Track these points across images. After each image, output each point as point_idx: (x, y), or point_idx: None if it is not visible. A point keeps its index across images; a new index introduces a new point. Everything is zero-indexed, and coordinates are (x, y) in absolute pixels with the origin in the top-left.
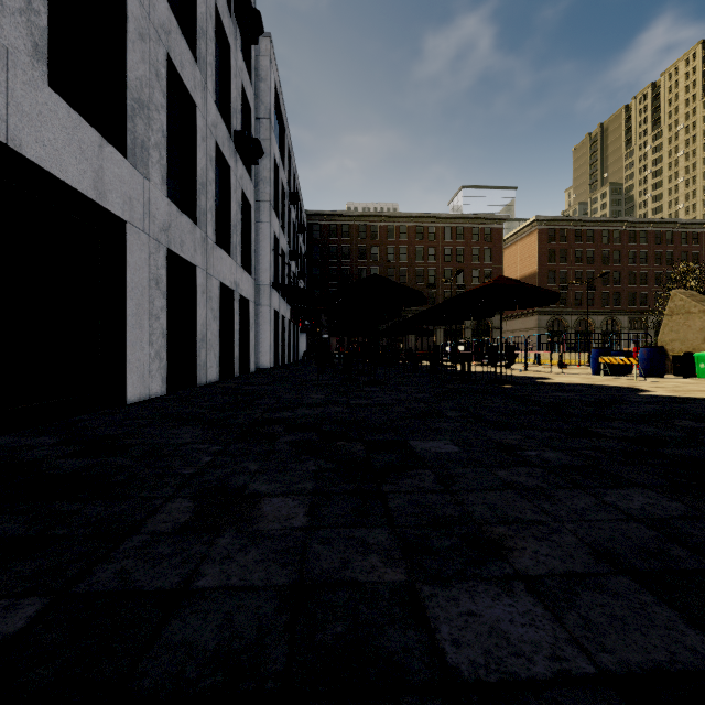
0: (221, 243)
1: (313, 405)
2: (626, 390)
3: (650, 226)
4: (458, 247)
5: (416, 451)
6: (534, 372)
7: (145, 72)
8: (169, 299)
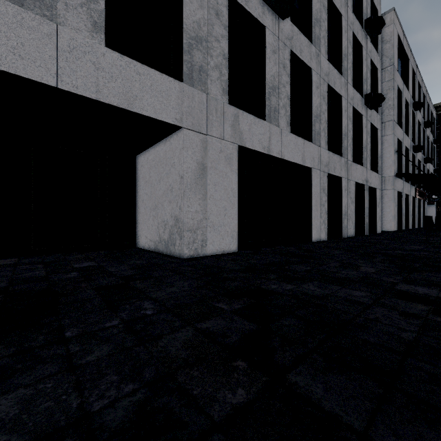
0: (356, 159)
1: (408, 250)
2: None
3: None
4: None
5: None
6: None
7: (319, 101)
8: (328, 195)
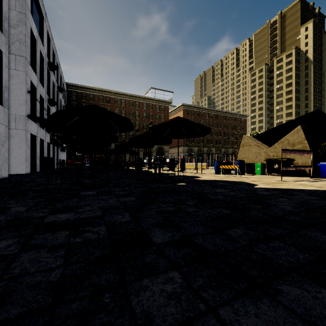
0: None
1: None
2: (245, 184)
3: (222, 113)
4: (150, 113)
5: None
6: (189, 173)
7: None
8: None
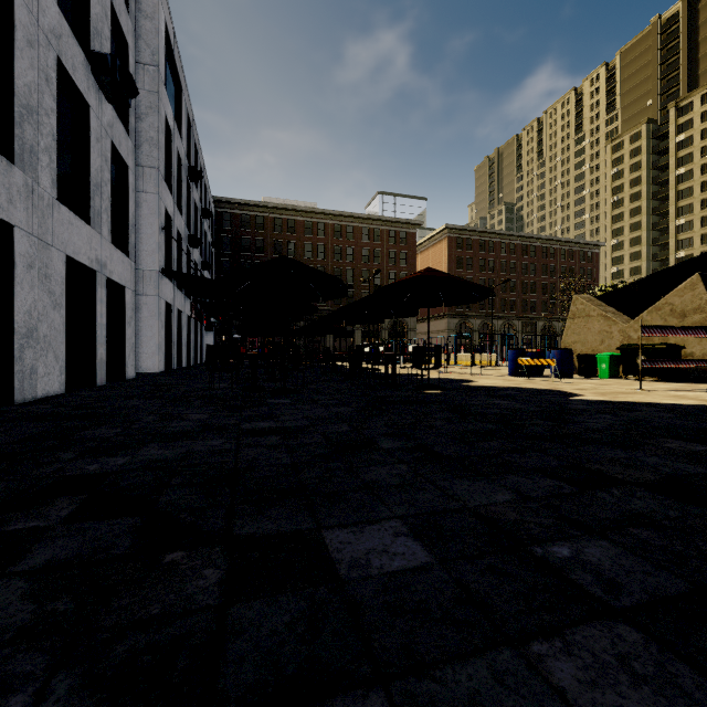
0: (76, 206)
1: (177, 437)
2: (557, 394)
3: (538, 242)
4: (376, 248)
5: (341, 573)
6: (455, 374)
7: None
8: None
